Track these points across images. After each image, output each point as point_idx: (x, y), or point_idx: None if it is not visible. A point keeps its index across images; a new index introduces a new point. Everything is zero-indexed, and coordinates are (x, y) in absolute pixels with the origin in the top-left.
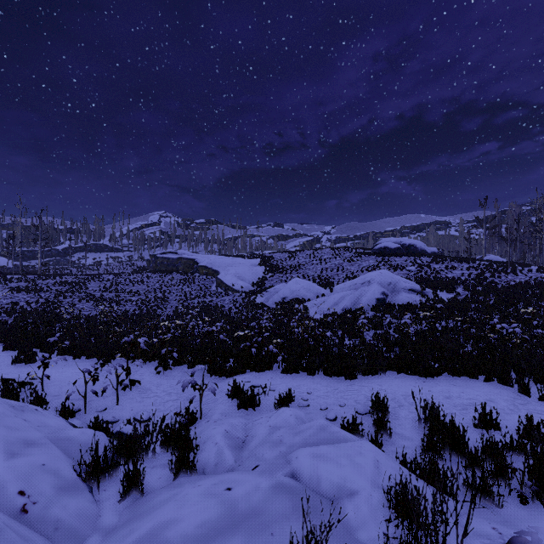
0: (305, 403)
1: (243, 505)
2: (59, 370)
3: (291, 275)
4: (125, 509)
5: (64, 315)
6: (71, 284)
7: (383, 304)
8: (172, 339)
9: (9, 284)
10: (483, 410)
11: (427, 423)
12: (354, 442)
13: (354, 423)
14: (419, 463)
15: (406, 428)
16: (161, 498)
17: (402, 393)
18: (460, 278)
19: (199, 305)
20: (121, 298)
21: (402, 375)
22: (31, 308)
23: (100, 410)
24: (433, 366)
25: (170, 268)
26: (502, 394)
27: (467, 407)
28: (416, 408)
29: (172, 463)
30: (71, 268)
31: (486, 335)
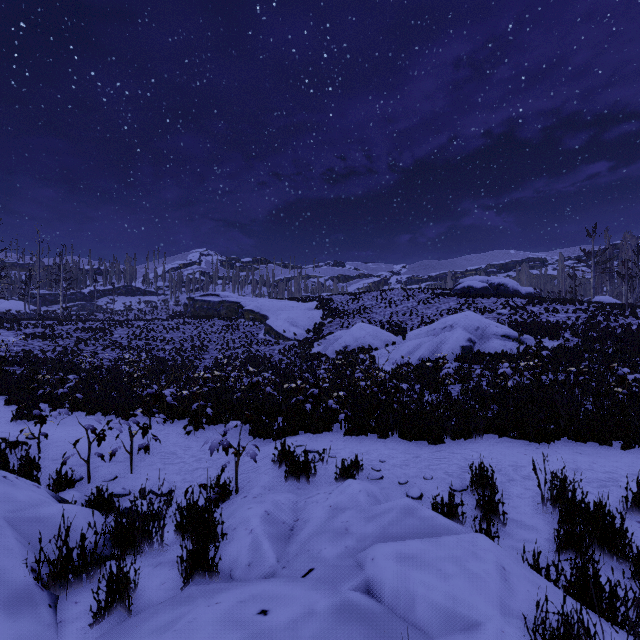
0: (377, 474)
1: None
2: (67, 428)
3: (354, 320)
4: (97, 639)
5: (82, 365)
6: (95, 330)
7: (470, 353)
8: (208, 393)
9: (24, 330)
10: (639, 488)
11: (555, 506)
12: (460, 535)
13: (451, 504)
14: (565, 571)
15: (525, 513)
16: (155, 623)
17: (509, 462)
18: (565, 322)
19: (243, 355)
20: (152, 347)
21: (505, 439)
22: (46, 357)
23: (108, 479)
24: (548, 428)
25: (211, 313)
26: None
27: (606, 484)
28: (539, 484)
29: (182, 561)
30: (98, 313)
31: (611, 390)
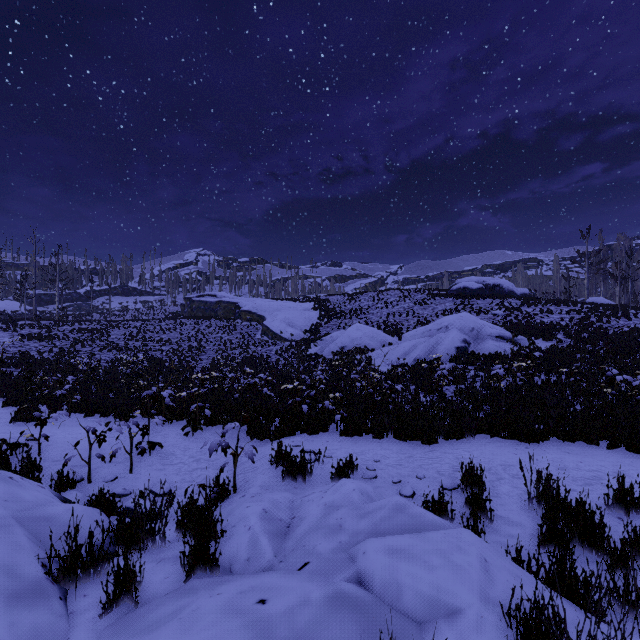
0: (372, 473)
1: (283, 630)
2: (66, 429)
3: (350, 321)
4: (107, 628)
5: (79, 366)
6: (92, 331)
7: (465, 354)
8: (206, 394)
9: (20, 331)
10: (619, 486)
11: (541, 503)
12: (447, 530)
13: (441, 502)
14: (544, 563)
15: (512, 510)
16: (160, 612)
17: (499, 462)
18: (559, 323)
19: (241, 356)
20: (149, 348)
21: (496, 439)
22: (43, 359)
23: (109, 479)
24: (537, 428)
25: (208, 313)
26: (636, 465)
27: (590, 482)
28: (526, 482)
29: (184, 557)
30: (94, 314)
31: (600, 390)
